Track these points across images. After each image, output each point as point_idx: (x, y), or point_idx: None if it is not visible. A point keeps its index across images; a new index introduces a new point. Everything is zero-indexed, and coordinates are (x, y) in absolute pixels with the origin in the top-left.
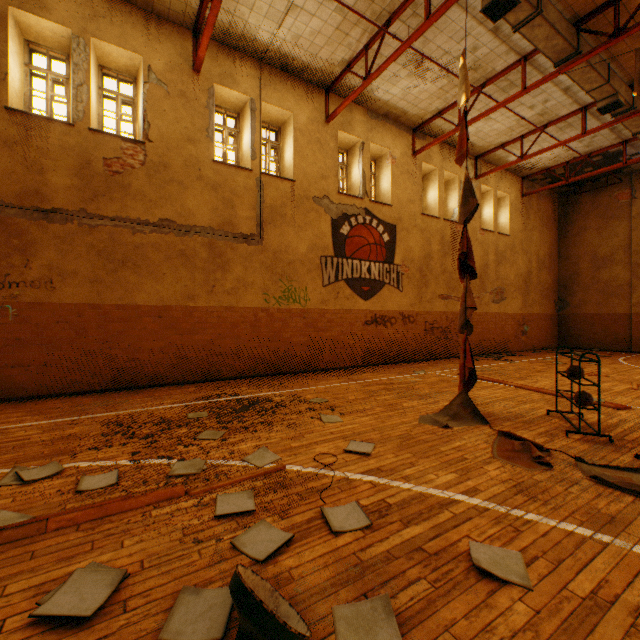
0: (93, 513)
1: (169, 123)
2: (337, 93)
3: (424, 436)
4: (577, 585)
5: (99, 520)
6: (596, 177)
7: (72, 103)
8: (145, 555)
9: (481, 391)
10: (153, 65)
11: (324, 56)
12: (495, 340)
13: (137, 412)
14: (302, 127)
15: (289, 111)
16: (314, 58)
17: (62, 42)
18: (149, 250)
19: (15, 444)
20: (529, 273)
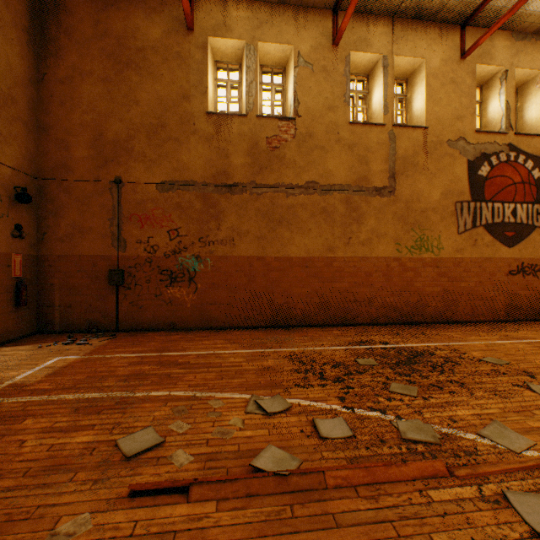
0: (361, 475)
1: (313, 97)
2: (475, 24)
3: None
4: None
5: (371, 486)
6: None
7: (245, 99)
8: None
9: None
10: (301, 50)
11: None
12: None
13: (306, 351)
14: (434, 71)
15: (420, 58)
16: None
17: (237, 54)
18: (298, 210)
19: (234, 369)
20: None
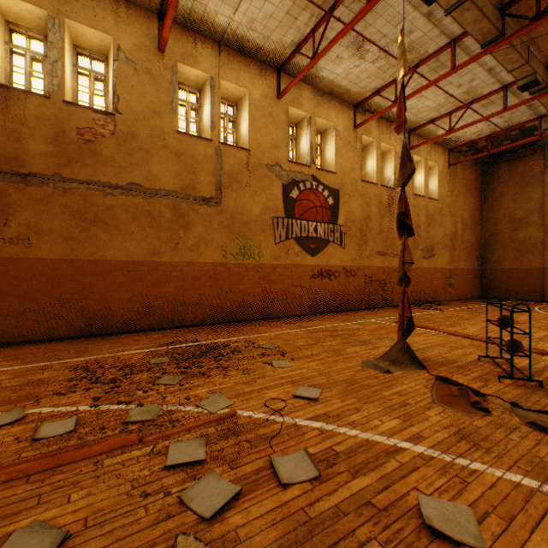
0: (45, 463)
1: (137, 97)
2: (287, 73)
3: (367, 381)
4: (533, 547)
5: (50, 471)
6: (513, 149)
7: (48, 78)
8: (90, 511)
9: (416, 337)
10: (122, 45)
11: (276, 39)
12: (426, 291)
13: (104, 357)
14: (256, 102)
15: (245, 88)
16: (267, 40)
17: (39, 23)
18: (118, 211)
19: None
20: (455, 233)
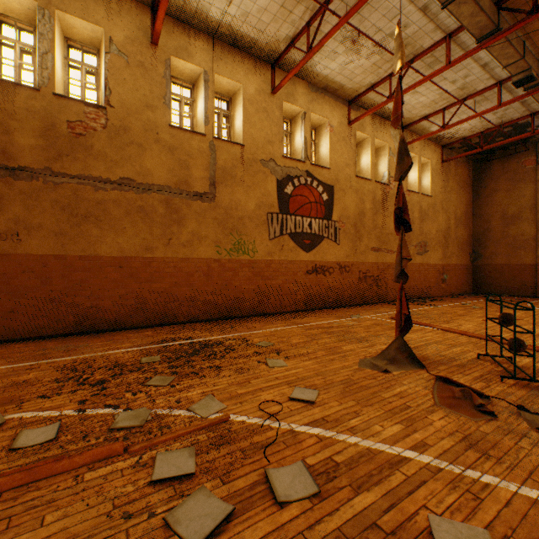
0: (19, 478)
1: (129, 90)
2: (282, 68)
3: (365, 381)
4: None
5: (25, 487)
6: (506, 146)
7: (37, 69)
8: (65, 537)
9: (413, 334)
10: (114, 37)
11: (270, 32)
12: (419, 287)
13: (94, 356)
14: (250, 97)
15: (239, 83)
16: (261, 34)
17: (29, 14)
18: (110, 206)
19: None
20: (448, 229)
